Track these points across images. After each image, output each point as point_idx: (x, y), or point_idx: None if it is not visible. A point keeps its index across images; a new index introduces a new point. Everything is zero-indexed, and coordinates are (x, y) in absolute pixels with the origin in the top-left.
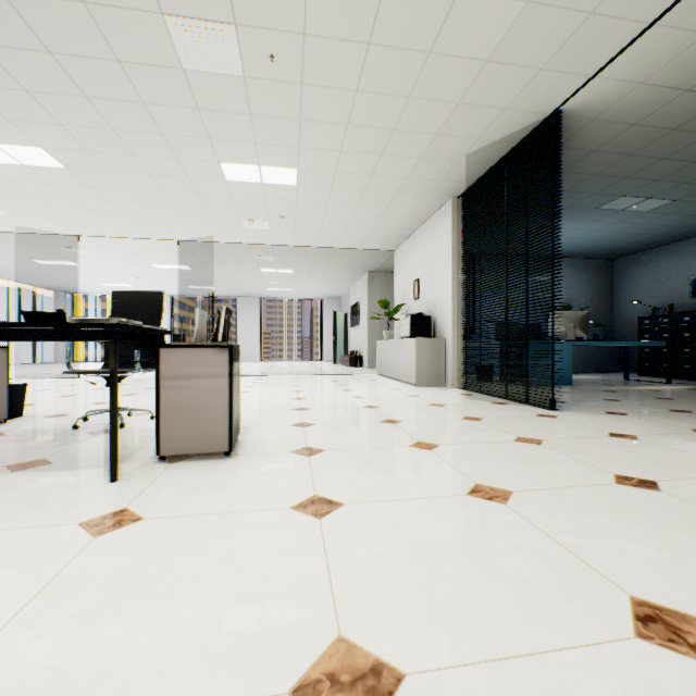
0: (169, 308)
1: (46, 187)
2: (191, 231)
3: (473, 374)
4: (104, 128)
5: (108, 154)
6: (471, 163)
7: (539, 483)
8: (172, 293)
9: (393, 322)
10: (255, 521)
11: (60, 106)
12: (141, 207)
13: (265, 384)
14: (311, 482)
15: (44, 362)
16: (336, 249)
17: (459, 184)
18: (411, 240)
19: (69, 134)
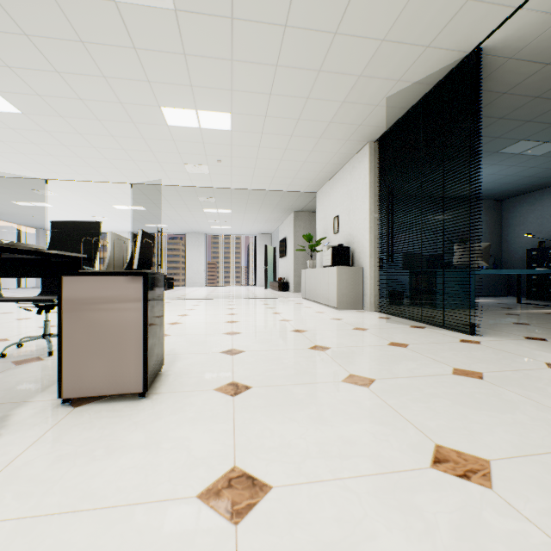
0: (130, 242)
1: (8, 132)
2: (142, 174)
3: (384, 298)
4: (49, 70)
5: (57, 99)
6: (389, 107)
7: (515, 444)
8: (132, 230)
9: (314, 254)
10: (140, 530)
11: (3, 45)
12: (96, 152)
13: (205, 307)
14: (231, 441)
15: (27, 287)
16: (267, 191)
17: (377, 128)
18: (331, 183)
19: (17, 77)
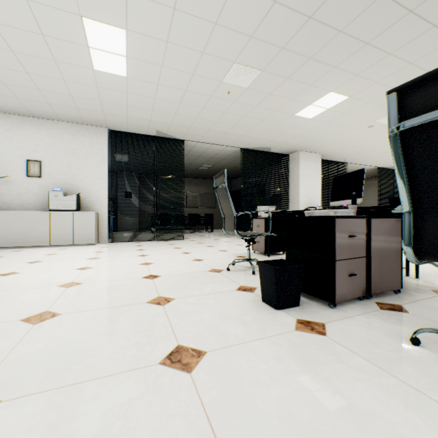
0: None
1: None
2: None
3: None
4: None
5: None
6: (148, 130)
7: None
8: None
9: None
10: None
11: None
12: None
13: None
14: None
15: None
16: None
17: (126, 129)
18: (18, 120)
19: None
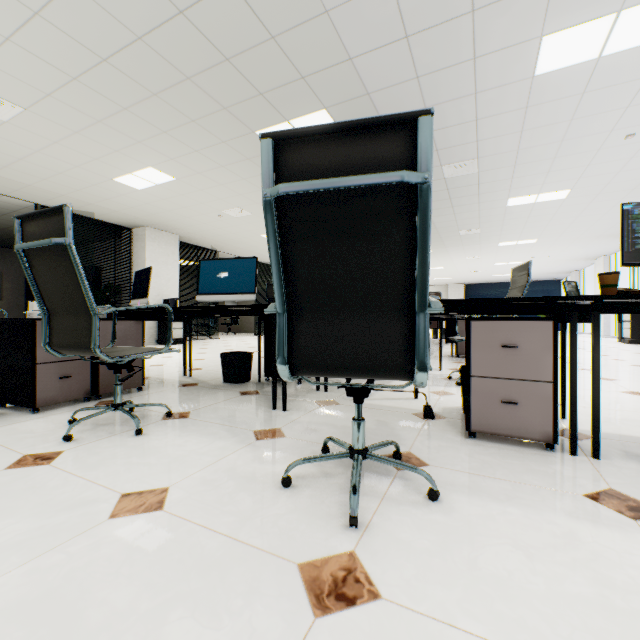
0: None
1: None
2: None
3: None
4: None
5: None
6: None
7: None
8: None
9: None
10: None
11: None
12: None
13: None
14: None
15: None
16: None
17: None
18: None
19: None
